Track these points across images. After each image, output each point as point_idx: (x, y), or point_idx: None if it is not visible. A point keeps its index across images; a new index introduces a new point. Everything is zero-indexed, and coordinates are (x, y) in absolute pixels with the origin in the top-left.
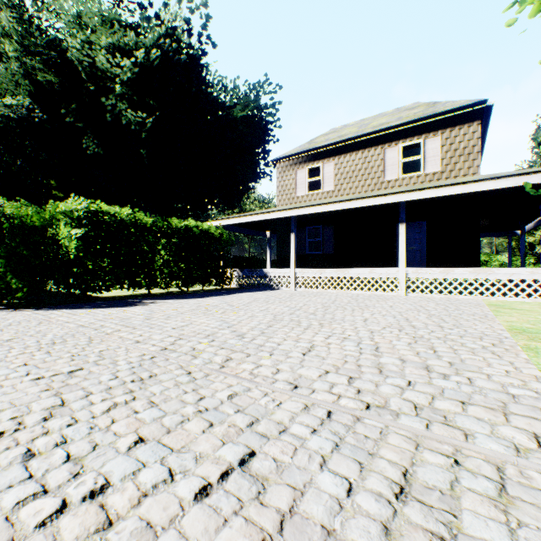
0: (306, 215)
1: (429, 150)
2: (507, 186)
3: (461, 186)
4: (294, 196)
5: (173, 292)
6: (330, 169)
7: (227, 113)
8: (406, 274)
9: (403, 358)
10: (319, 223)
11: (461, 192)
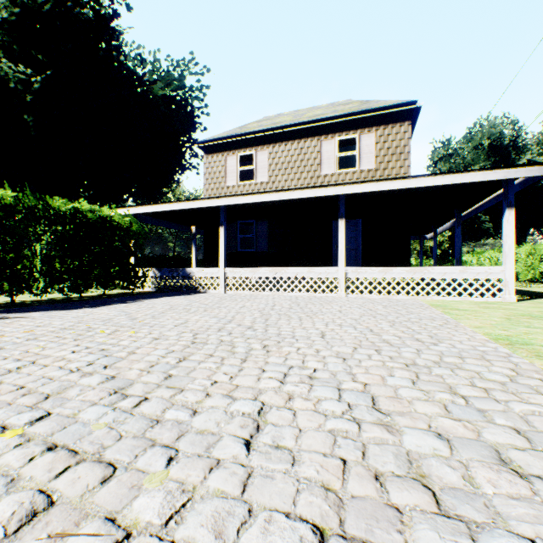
0: (238, 207)
1: (365, 146)
2: (444, 183)
3: (401, 181)
4: (224, 186)
5: (55, 300)
6: (265, 158)
7: (146, 89)
8: (345, 273)
9: (440, 431)
10: (252, 217)
11: (401, 187)
